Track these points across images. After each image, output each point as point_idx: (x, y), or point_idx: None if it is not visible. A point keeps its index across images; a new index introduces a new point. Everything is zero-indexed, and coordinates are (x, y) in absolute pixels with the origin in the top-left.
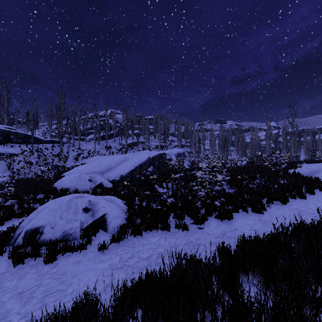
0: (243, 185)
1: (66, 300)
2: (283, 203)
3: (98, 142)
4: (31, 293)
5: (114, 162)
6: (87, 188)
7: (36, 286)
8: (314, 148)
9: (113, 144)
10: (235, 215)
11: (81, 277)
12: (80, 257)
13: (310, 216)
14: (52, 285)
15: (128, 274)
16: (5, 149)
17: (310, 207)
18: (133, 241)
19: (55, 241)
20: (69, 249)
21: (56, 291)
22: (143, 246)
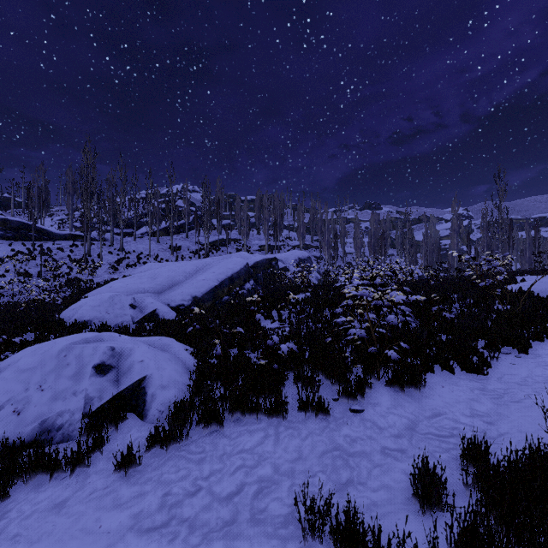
0: (430, 315)
1: None
2: (521, 350)
3: (157, 239)
4: None
5: (183, 273)
6: (126, 321)
7: None
8: (536, 249)
9: (184, 242)
10: (427, 378)
11: None
12: (68, 491)
13: None
14: None
15: None
16: None
17: None
18: (201, 444)
19: (18, 444)
20: (44, 469)
21: None
22: (224, 460)
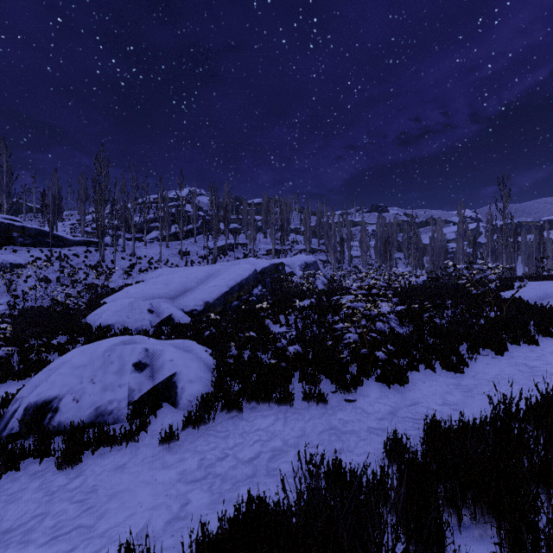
0: (423, 321)
1: (93, 548)
2: (498, 352)
3: (166, 244)
4: (27, 531)
5: (194, 279)
6: (145, 325)
7: (38, 517)
8: (540, 254)
9: (193, 247)
10: (412, 376)
11: (125, 498)
12: (126, 458)
13: (551, 377)
14: (69, 514)
15: (214, 493)
16: (3, 256)
17: (548, 360)
18: (225, 425)
19: (80, 425)
20: (105, 442)
21: (74, 527)
22: (244, 436)
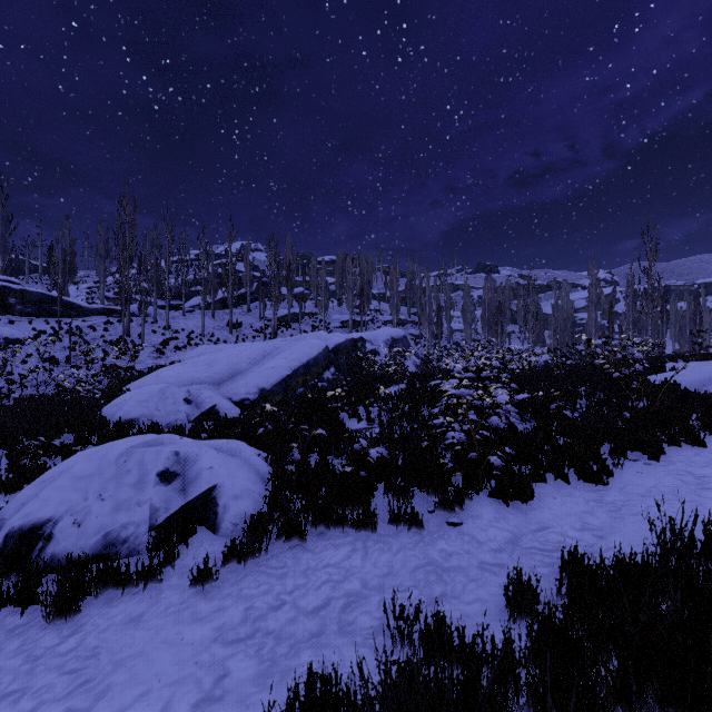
0: (549, 413)
1: None
2: (652, 456)
3: (211, 314)
4: None
5: (247, 359)
6: (180, 419)
7: (11, 696)
8: (696, 326)
9: (246, 317)
10: (537, 489)
11: (138, 668)
12: (143, 606)
13: None
14: (55, 692)
15: (263, 660)
16: None
17: None
18: (283, 559)
19: (81, 559)
20: (114, 583)
21: None
22: (308, 575)
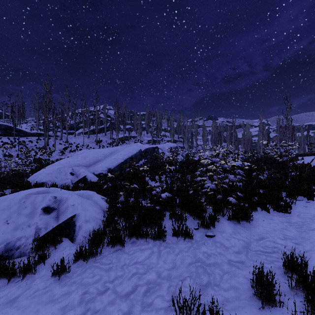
0: (251, 177)
1: None
2: (309, 198)
3: (88, 136)
4: None
5: (102, 155)
6: (67, 182)
7: None
8: (308, 142)
9: (104, 138)
10: (253, 215)
11: None
12: (20, 290)
13: None
14: None
15: None
16: None
17: None
18: (110, 258)
19: None
20: (5, 275)
21: None
22: (124, 269)
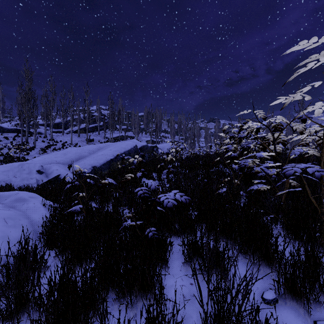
0: None
1: None
2: None
3: (78, 134)
4: None
5: (87, 150)
6: (31, 183)
7: None
8: None
9: (97, 137)
10: None
11: None
12: None
13: None
14: None
15: None
16: None
17: None
18: None
19: None
20: None
21: None
22: None
